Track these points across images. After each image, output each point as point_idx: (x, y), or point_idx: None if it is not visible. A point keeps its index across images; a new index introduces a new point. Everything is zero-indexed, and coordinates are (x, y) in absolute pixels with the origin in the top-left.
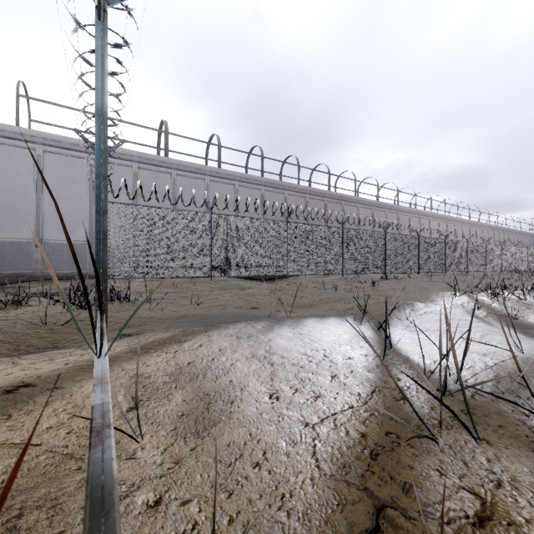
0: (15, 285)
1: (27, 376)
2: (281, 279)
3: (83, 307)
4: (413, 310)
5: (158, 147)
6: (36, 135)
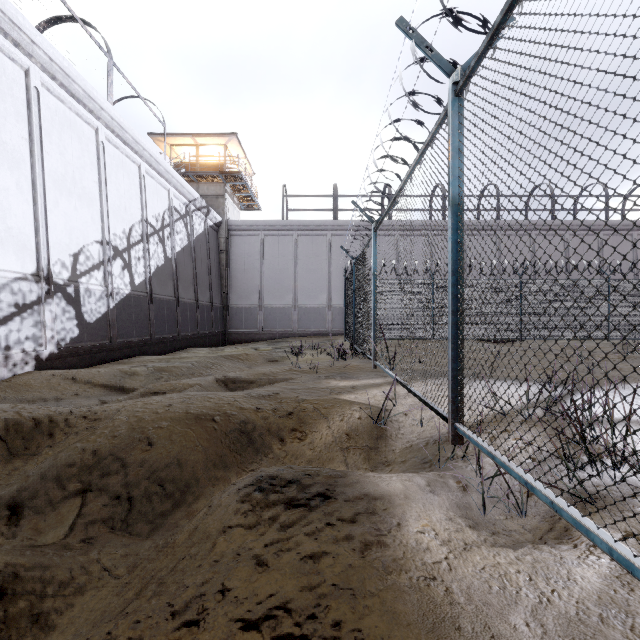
0: (283, 340)
1: (353, 384)
2: (524, 342)
3: (344, 359)
4: None
5: (382, 209)
6: (293, 224)
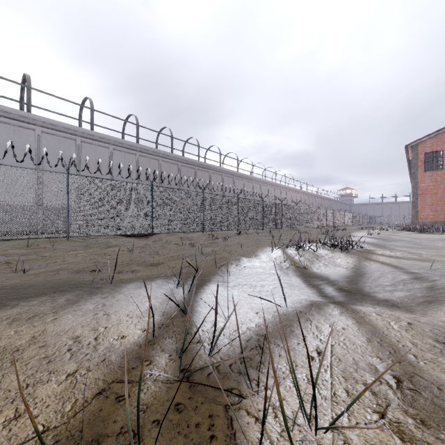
0: None
1: None
2: (155, 235)
3: None
4: (237, 266)
5: (22, 101)
6: None
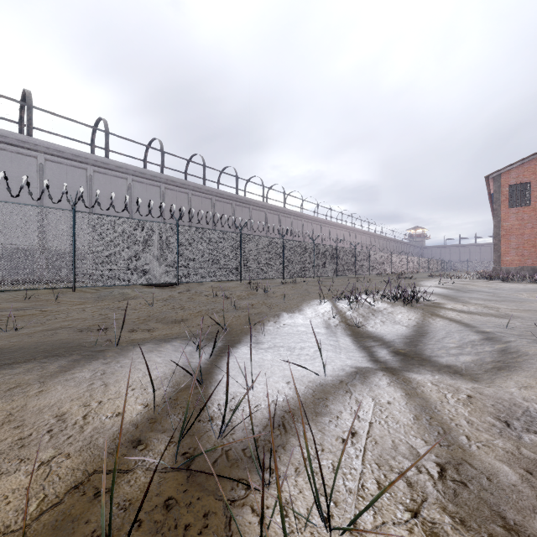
0: None
1: None
2: (184, 285)
3: None
4: (275, 323)
5: (21, 122)
6: None
